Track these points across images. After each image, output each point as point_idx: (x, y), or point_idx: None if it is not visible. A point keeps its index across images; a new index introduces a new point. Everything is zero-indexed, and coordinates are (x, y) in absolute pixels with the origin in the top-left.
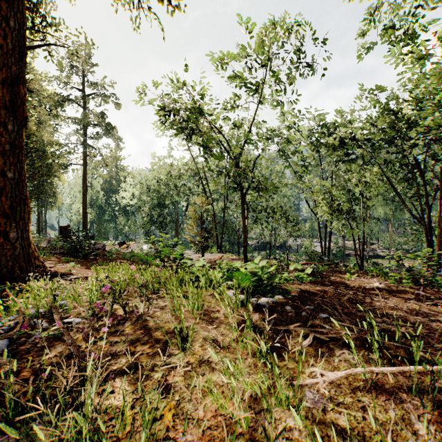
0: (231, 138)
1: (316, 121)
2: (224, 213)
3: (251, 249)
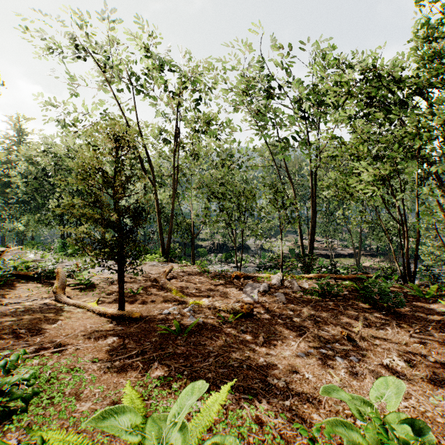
0: (185, 77)
1: (319, 54)
2: (173, 198)
3: (206, 252)
